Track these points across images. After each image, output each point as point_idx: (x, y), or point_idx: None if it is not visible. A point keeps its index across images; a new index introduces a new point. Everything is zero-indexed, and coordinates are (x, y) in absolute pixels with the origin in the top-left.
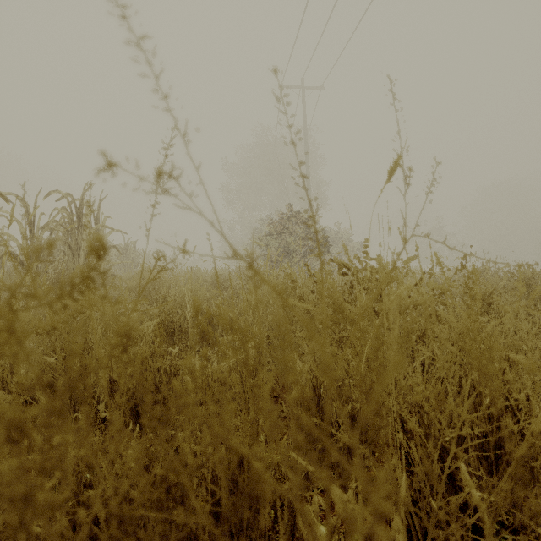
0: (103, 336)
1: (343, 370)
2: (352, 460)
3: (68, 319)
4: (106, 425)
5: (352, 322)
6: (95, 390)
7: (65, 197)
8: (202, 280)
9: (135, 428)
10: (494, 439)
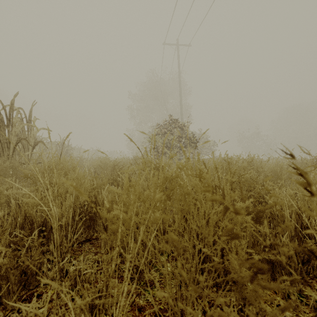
0: None
1: None
2: None
3: None
4: None
5: None
6: None
7: None
8: (106, 166)
9: None
10: None
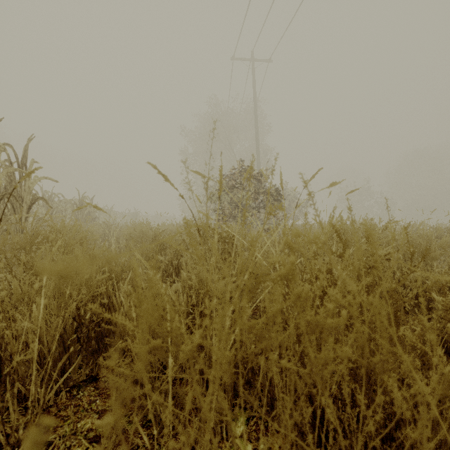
0: None
1: None
2: None
3: None
4: None
5: None
6: None
7: None
8: (142, 236)
9: None
10: None
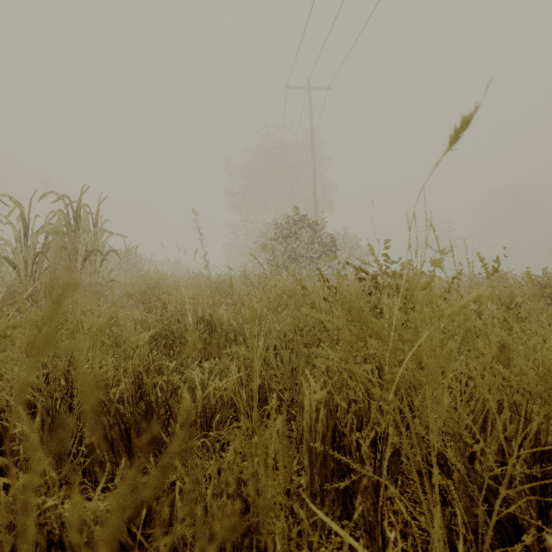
0: (92, 348)
1: (362, 388)
2: (376, 497)
3: (51, 330)
4: (93, 450)
5: (379, 336)
6: (81, 410)
7: (61, 199)
8: (205, 285)
9: (125, 456)
10: (542, 473)
